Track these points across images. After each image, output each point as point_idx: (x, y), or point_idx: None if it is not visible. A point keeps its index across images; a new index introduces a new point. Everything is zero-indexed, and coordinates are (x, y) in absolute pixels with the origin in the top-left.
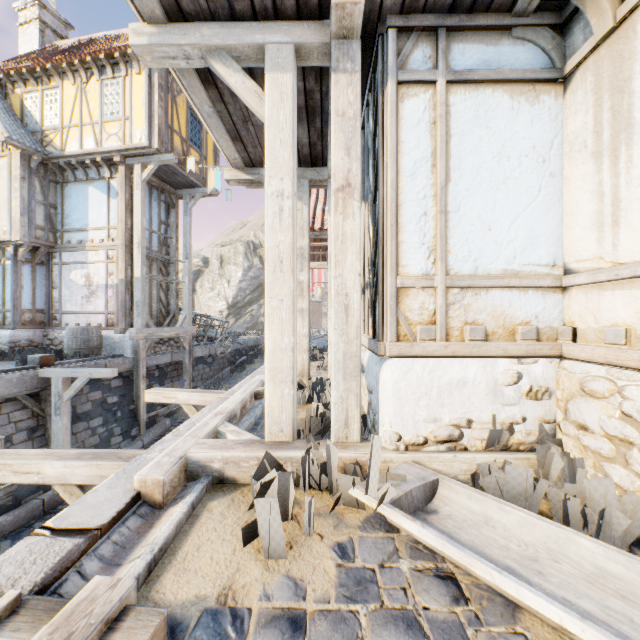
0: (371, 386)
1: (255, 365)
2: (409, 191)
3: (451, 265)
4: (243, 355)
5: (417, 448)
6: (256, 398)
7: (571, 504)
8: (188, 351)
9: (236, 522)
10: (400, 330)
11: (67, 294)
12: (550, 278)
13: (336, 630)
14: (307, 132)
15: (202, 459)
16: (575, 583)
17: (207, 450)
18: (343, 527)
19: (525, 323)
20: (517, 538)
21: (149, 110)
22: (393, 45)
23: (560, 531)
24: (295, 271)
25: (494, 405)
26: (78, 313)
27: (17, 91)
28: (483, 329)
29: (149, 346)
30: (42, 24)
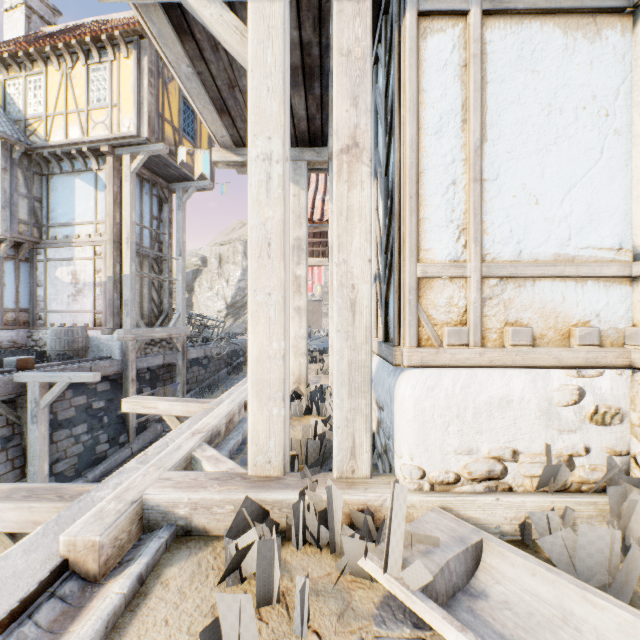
0: (382, 401)
1: None
2: (433, 153)
3: (487, 249)
4: (240, 356)
5: (446, 488)
6: (246, 409)
7: None
8: (181, 352)
9: (198, 607)
10: (421, 332)
11: (52, 292)
12: (616, 265)
13: None
14: (304, 101)
15: (163, 503)
16: None
17: (170, 490)
18: (351, 617)
19: (583, 323)
20: None
21: (138, 96)
22: None
23: None
24: (287, 257)
25: (548, 431)
26: (64, 312)
27: None
28: (530, 331)
29: (139, 347)
30: (28, 9)
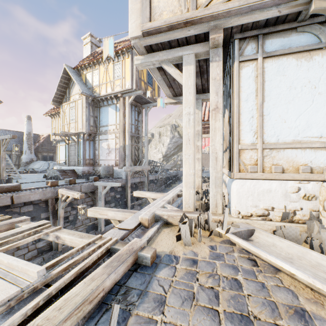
0: (228, 192)
1: (176, 184)
2: (244, 107)
3: (265, 139)
4: (170, 179)
5: (247, 217)
6: (178, 197)
7: (314, 242)
8: (146, 177)
9: (173, 235)
10: (240, 167)
11: (101, 152)
12: (318, 143)
13: (208, 265)
14: (200, 80)
15: (160, 214)
16: (305, 266)
17: (161, 211)
18: (213, 241)
19: (304, 165)
20: (285, 251)
21: (132, 73)
22: (237, 46)
23: (304, 249)
24: (195, 143)
25: (285, 201)
26: (105, 160)
27: (84, 73)
28: (281, 167)
29: (131, 174)
30: (91, 43)
